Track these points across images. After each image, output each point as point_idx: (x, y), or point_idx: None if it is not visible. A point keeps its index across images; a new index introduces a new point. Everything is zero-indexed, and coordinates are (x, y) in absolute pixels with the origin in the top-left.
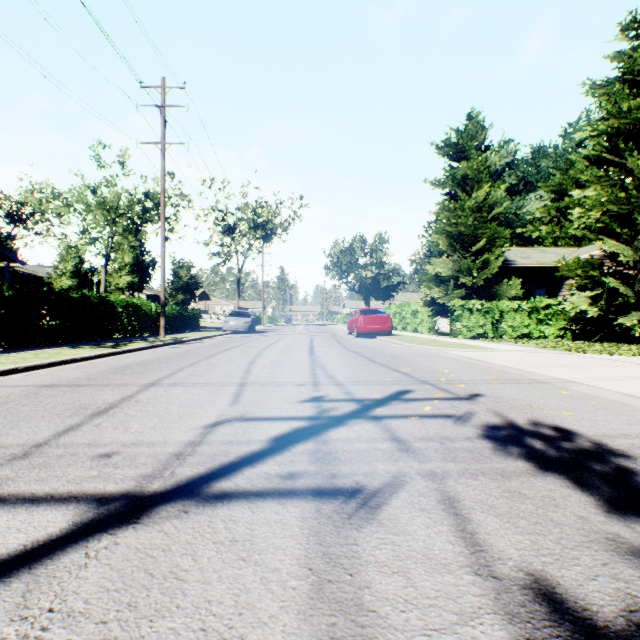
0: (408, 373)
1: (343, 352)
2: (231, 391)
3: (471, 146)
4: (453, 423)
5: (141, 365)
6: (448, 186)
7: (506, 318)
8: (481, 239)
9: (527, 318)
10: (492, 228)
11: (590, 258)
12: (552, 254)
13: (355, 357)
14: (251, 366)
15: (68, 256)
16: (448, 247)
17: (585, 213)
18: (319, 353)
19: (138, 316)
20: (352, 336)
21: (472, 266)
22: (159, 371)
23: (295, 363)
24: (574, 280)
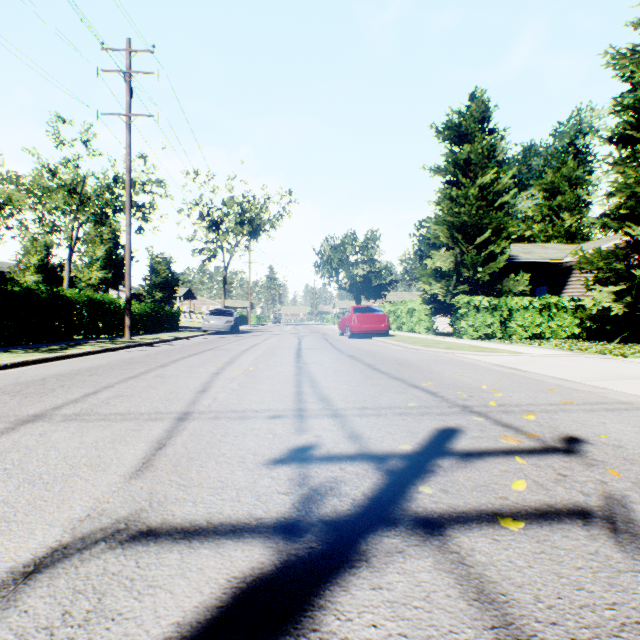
0: (434, 391)
1: (337, 357)
2: (155, 433)
3: (475, 128)
4: (620, 549)
5: (62, 378)
6: (449, 173)
7: (516, 316)
8: (485, 230)
9: (538, 316)
10: (498, 218)
11: (615, 248)
12: (554, 250)
13: (353, 364)
14: (213, 379)
15: (33, 249)
16: (449, 239)
17: (607, 198)
18: (308, 358)
19: (102, 314)
20: (344, 336)
21: (476, 260)
22: (76, 389)
23: (275, 374)
24: (579, 277)
